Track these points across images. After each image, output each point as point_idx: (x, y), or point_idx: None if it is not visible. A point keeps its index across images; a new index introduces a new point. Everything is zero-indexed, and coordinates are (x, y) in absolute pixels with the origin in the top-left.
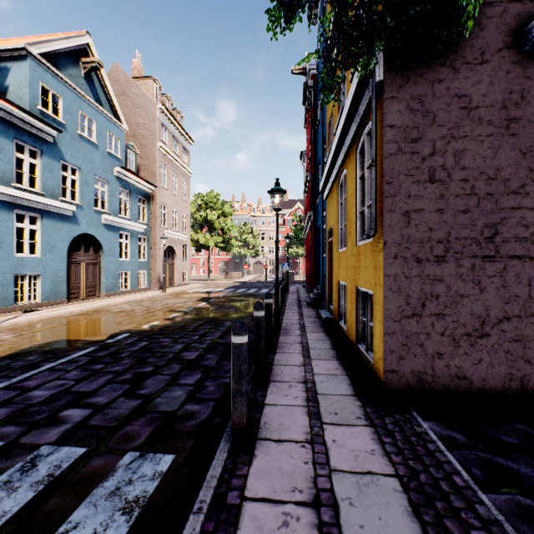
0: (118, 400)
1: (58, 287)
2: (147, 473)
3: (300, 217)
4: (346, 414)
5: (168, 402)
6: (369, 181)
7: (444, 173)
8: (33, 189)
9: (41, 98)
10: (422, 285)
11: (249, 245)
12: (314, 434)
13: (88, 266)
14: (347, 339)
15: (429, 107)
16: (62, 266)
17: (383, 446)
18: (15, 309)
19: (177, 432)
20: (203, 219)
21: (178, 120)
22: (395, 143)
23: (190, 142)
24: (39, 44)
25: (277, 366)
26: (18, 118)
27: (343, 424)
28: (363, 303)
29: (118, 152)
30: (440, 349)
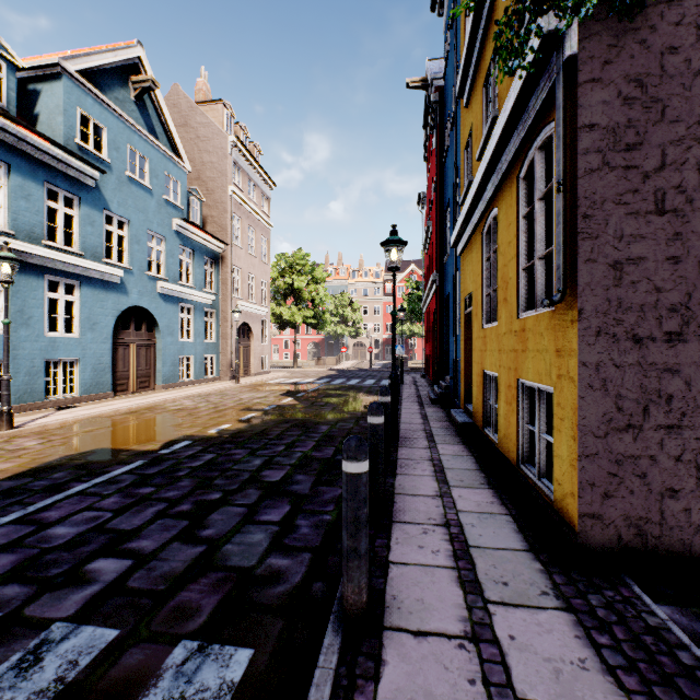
0: (171, 545)
1: (102, 376)
2: (209, 684)
3: (417, 283)
4: (522, 585)
5: (243, 552)
6: (542, 219)
7: (680, 199)
8: (69, 248)
9: (81, 132)
10: (643, 380)
11: (348, 321)
12: (477, 622)
13: (140, 349)
14: (501, 456)
15: (655, 92)
16: (107, 349)
17: (599, 653)
18: (46, 405)
19: (256, 606)
20: (287, 286)
21: (255, 157)
22: (598, 153)
23: (271, 185)
24: (77, 58)
25: (401, 497)
26: (50, 155)
27: (520, 604)
28: (528, 404)
29: (178, 199)
30: (675, 482)
